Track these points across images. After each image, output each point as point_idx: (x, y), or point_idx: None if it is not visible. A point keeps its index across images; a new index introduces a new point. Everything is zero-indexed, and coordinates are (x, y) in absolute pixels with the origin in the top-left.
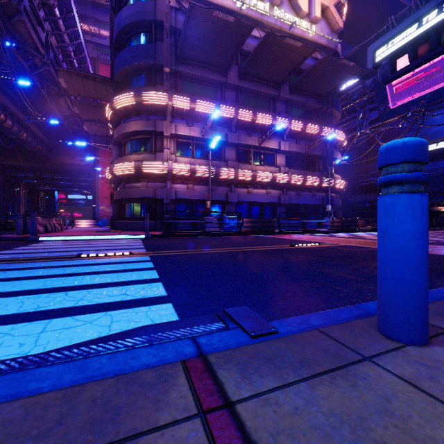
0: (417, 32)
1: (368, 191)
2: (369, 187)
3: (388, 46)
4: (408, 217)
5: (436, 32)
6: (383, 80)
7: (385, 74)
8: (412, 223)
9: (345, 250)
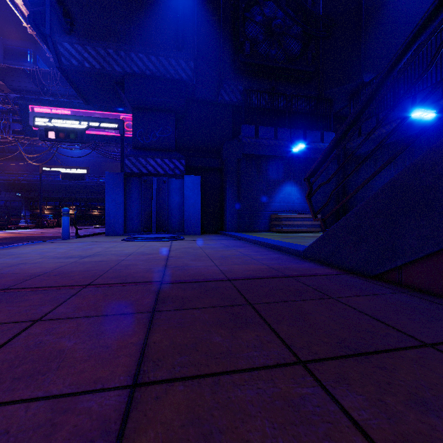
0: (60, 125)
1: (3, 190)
2: (4, 186)
3: (44, 121)
4: (67, 220)
5: (68, 132)
6: (41, 139)
7: (42, 135)
8: (68, 221)
9: (21, 237)
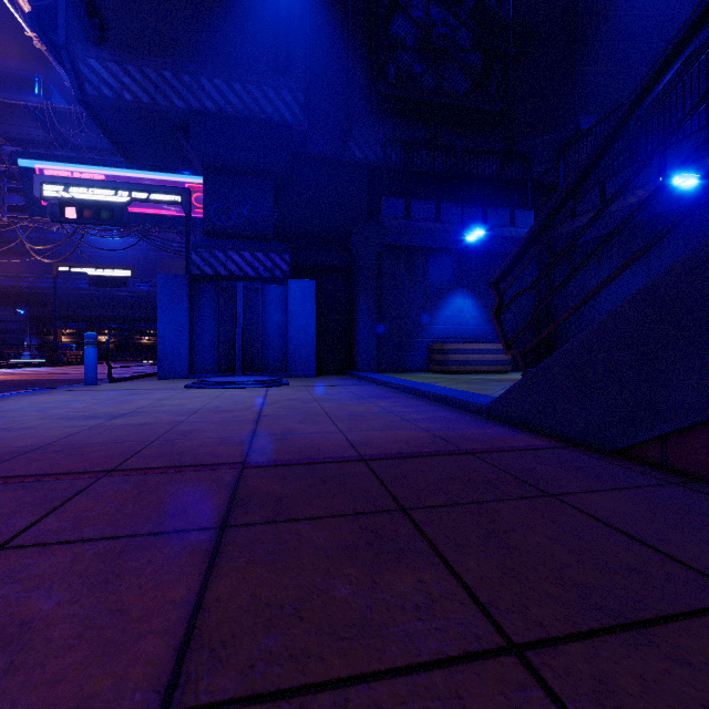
0: (84, 197)
1: None
2: None
3: (58, 189)
4: (93, 353)
5: (98, 208)
6: (53, 219)
7: (55, 214)
8: (94, 355)
9: (20, 381)
